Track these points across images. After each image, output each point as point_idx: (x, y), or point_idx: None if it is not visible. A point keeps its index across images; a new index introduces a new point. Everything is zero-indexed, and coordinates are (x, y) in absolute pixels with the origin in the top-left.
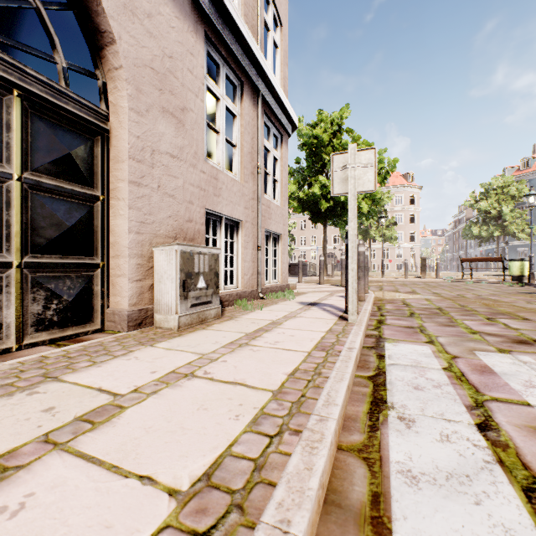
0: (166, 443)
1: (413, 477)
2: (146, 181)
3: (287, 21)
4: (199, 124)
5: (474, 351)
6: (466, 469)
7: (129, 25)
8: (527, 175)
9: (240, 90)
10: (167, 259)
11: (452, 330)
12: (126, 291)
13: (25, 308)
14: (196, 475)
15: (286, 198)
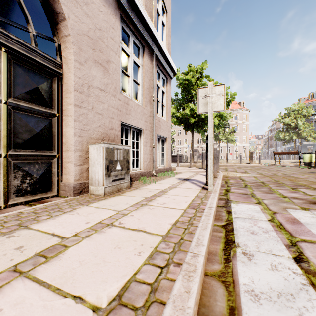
0: (93, 272)
1: (255, 295)
2: (84, 104)
3: (170, 10)
4: (117, 70)
5: (286, 209)
6: (290, 289)
7: (74, 9)
8: (312, 103)
9: (142, 50)
10: (97, 152)
11: (271, 195)
12: (72, 172)
13: (9, 182)
14: (112, 295)
15: (170, 116)
